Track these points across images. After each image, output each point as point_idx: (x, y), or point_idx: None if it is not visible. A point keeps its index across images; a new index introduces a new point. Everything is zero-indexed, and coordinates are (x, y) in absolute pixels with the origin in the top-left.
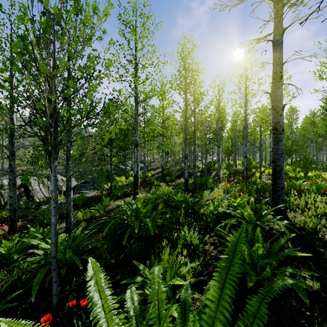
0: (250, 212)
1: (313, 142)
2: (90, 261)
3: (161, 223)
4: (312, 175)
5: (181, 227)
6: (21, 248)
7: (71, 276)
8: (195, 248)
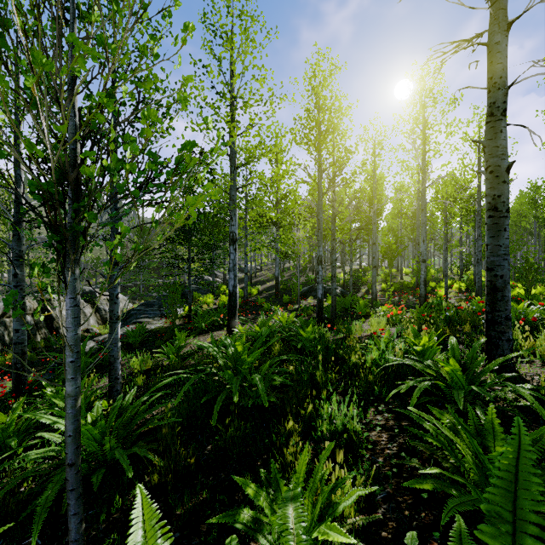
0: (455, 366)
1: (535, 236)
2: (139, 497)
3: (281, 381)
4: (537, 293)
5: (317, 390)
6: (27, 426)
7: (111, 491)
8: (352, 437)
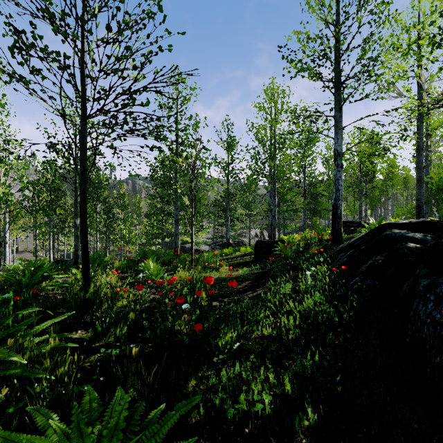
0: None
1: None
2: None
3: None
4: None
5: None
6: None
7: None
8: None
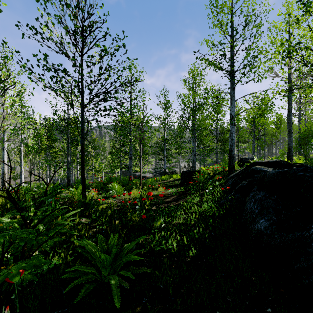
0: None
1: None
2: None
3: None
4: None
5: None
6: None
7: None
8: None
